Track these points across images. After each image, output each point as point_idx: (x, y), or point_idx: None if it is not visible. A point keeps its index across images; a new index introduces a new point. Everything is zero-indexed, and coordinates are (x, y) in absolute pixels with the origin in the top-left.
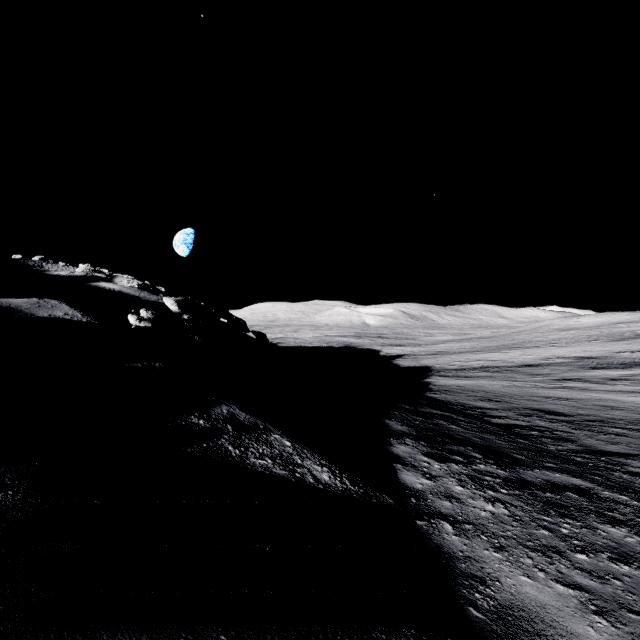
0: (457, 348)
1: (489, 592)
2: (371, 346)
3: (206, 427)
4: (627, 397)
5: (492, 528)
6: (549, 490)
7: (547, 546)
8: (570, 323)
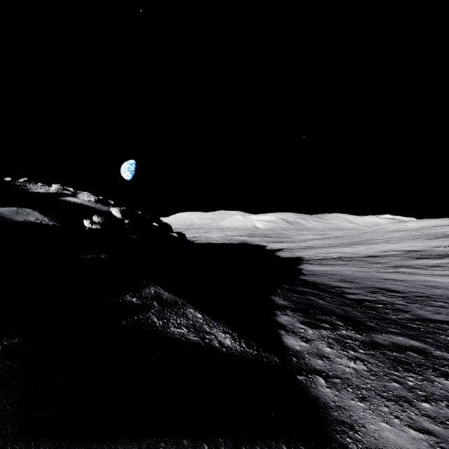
0: (320, 244)
1: (357, 437)
2: (260, 243)
3: (137, 304)
4: (443, 279)
5: (355, 381)
6: (395, 350)
7: (398, 396)
8: (400, 226)
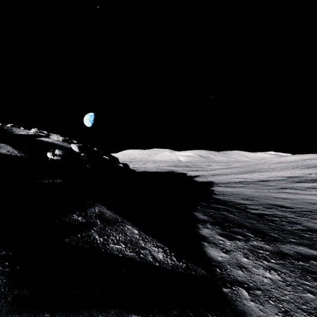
0: (225, 172)
1: None
2: (182, 171)
3: (82, 222)
4: None
5: (275, 293)
6: (300, 259)
7: (316, 309)
8: (281, 159)
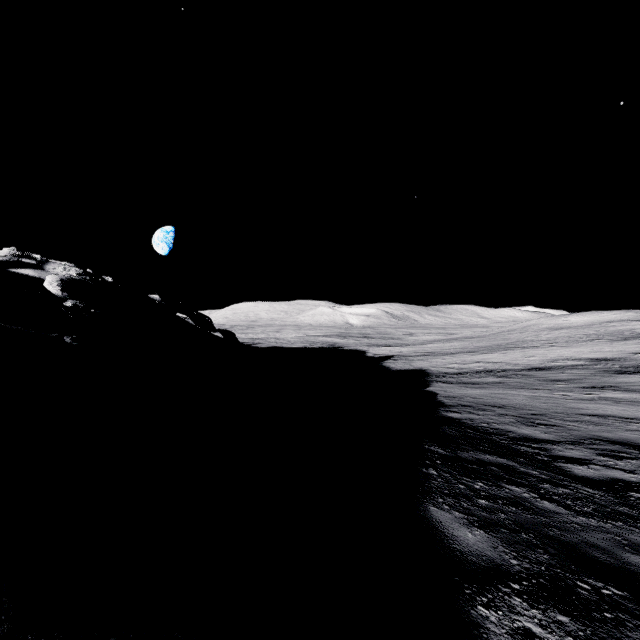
0: (448, 348)
1: None
2: (357, 346)
3: None
4: None
5: None
6: None
7: None
8: (559, 322)
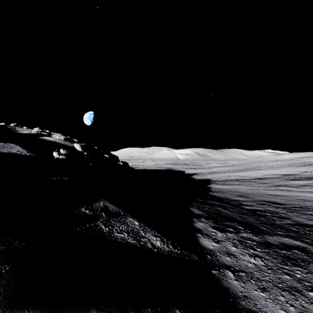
0: (223, 170)
1: None
2: (180, 169)
3: (89, 214)
4: (311, 194)
5: (256, 275)
6: (283, 249)
7: (291, 287)
8: (278, 158)
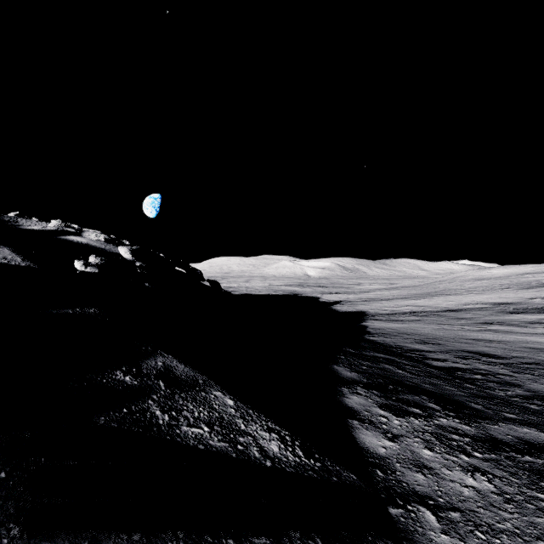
0: (387, 295)
1: None
2: (312, 294)
3: (132, 385)
4: None
5: (485, 517)
6: (526, 452)
7: None
8: (483, 274)
